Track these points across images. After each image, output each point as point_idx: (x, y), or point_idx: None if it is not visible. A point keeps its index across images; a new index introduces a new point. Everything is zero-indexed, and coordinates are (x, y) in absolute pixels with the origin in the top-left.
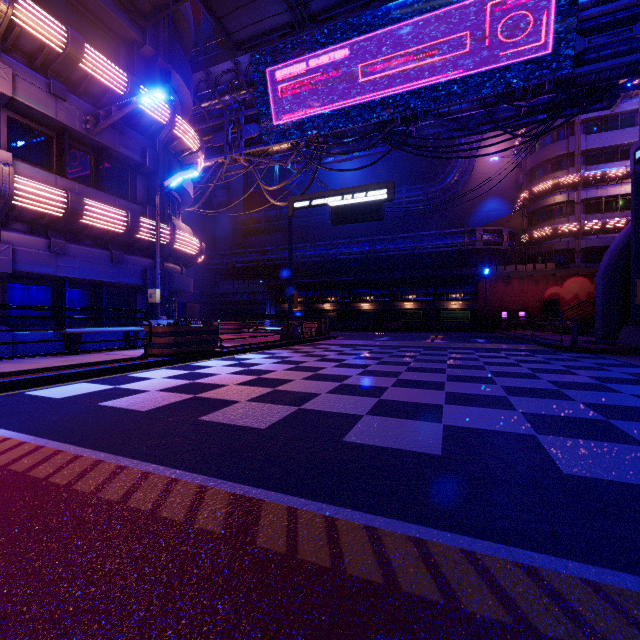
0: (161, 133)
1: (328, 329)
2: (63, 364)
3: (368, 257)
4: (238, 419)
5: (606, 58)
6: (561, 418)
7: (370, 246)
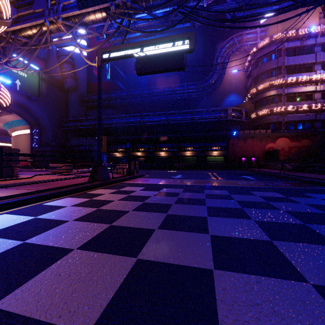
0: None
1: (137, 169)
2: None
3: (164, 124)
4: None
5: None
6: None
7: (165, 117)
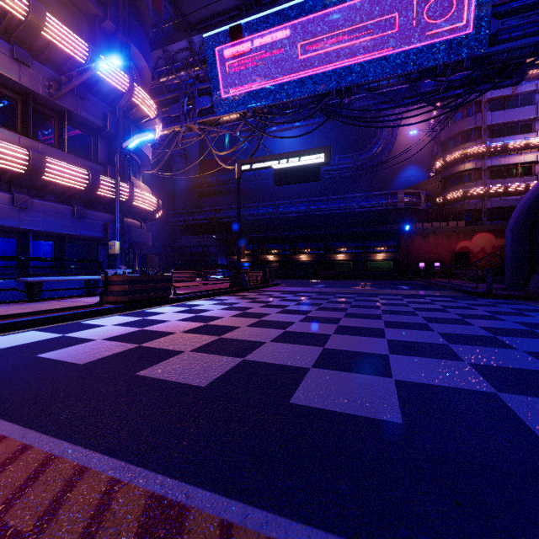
0: (121, 100)
1: (272, 277)
2: (19, 312)
3: (306, 215)
4: (178, 374)
5: (517, 39)
6: (513, 370)
7: (308, 206)
